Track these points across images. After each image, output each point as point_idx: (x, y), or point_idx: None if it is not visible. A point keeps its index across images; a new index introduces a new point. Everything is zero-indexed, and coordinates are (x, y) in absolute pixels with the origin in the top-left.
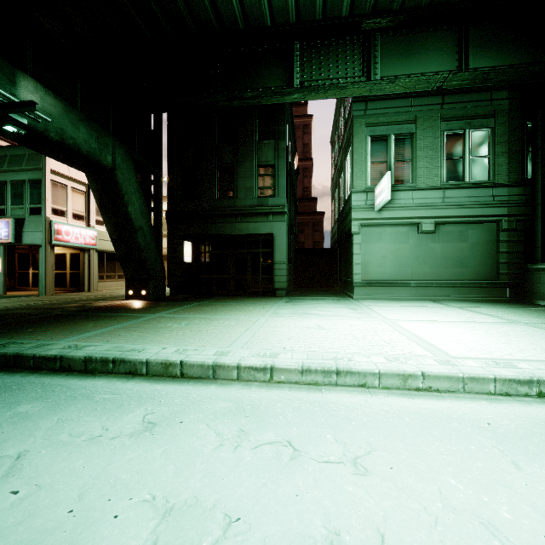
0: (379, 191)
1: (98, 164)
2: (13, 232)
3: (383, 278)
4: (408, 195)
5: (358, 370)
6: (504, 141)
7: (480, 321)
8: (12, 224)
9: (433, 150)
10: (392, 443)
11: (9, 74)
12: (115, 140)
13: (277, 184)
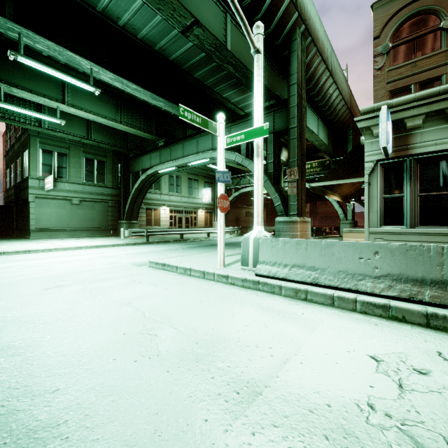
0: (47, 181)
1: None
2: None
3: (50, 227)
4: (65, 185)
5: (36, 249)
6: (110, 169)
7: (88, 241)
8: None
9: (78, 165)
10: (44, 254)
11: None
12: None
13: None
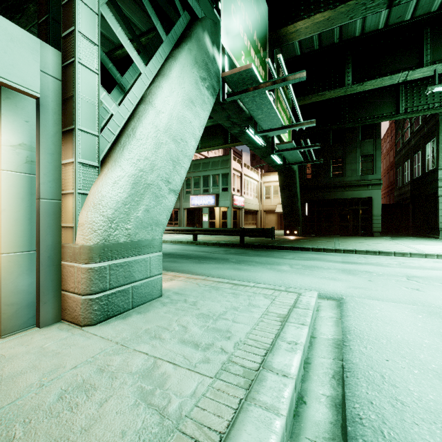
0: None
1: (292, 169)
2: (216, 201)
3: None
4: None
5: None
6: None
7: None
8: (216, 197)
9: None
10: None
11: None
12: None
13: (374, 166)
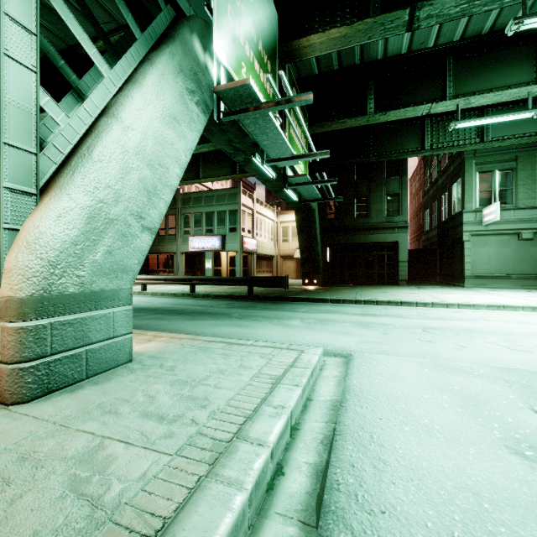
0: (487, 212)
1: (310, 208)
2: (222, 243)
3: (489, 273)
4: (510, 213)
5: (513, 305)
6: None
7: None
8: (221, 238)
9: (531, 180)
10: None
11: None
12: None
13: (401, 207)
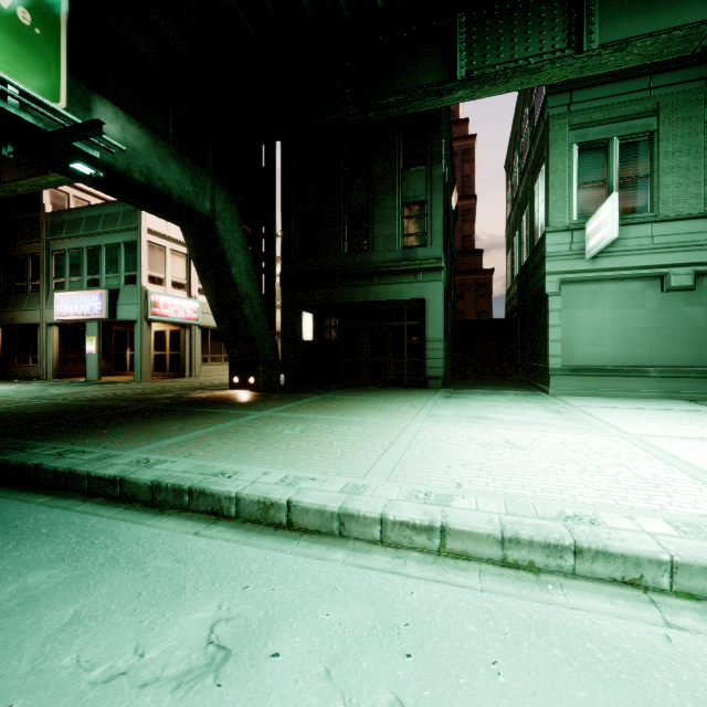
0: (594, 226)
1: (194, 213)
2: (107, 305)
3: (599, 363)
4: (644, 231)
5: (623, 550)
6: None
7: None
8: (106, 296)
9: (689, 155)
10: None
11: (83, 99)
12: (215, 180)
13: (429, 228)
